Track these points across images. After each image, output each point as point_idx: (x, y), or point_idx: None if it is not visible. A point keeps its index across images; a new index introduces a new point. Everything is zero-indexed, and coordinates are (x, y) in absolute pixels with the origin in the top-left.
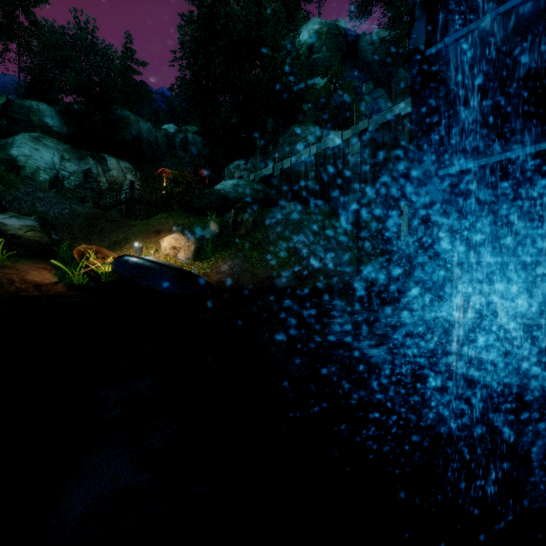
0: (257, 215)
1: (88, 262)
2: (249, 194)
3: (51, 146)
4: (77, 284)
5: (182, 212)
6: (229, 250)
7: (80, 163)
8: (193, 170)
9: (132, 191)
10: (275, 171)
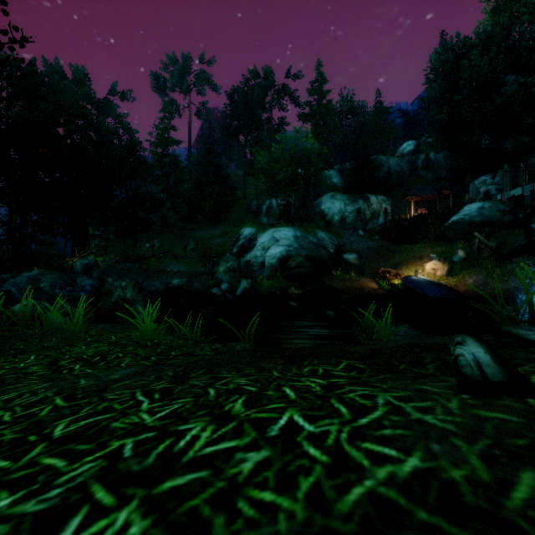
0: (499, 241)
1: (388, 278)
2: (494, 217)
3: (339, 198)
4: (386, 289)
5: (435, 241)
6: (473, 268)
7: (354, 204)
8: (437, 193)
9: (385, 215)
10: (525, 192)
